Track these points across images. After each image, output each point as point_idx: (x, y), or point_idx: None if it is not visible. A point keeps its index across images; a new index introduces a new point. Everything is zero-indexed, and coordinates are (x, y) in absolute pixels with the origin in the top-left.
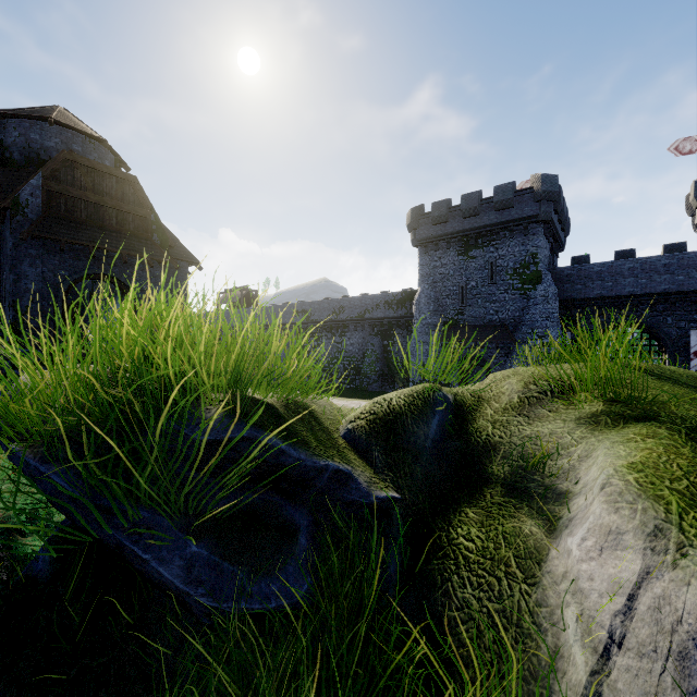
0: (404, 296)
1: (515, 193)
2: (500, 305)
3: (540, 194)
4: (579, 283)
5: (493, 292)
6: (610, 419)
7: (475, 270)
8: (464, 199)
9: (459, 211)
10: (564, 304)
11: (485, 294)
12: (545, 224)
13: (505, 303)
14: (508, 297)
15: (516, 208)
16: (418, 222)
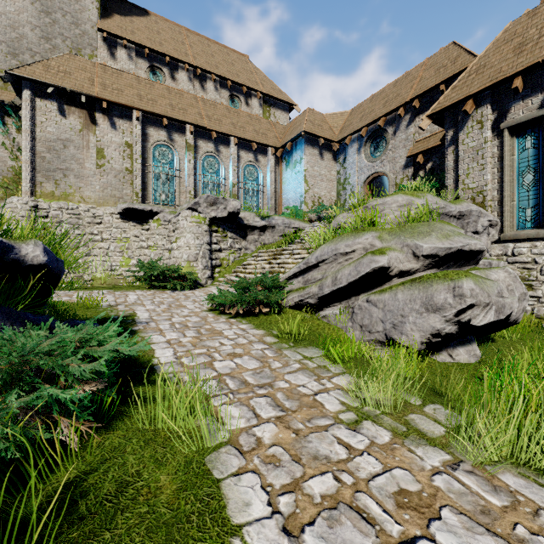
0: None
1: None
2: None
3: None
4: None
5: None
6: None
7: None
8: None
9: None
10: None
11: None
12: None
13: None
14: None
15: None
16: None
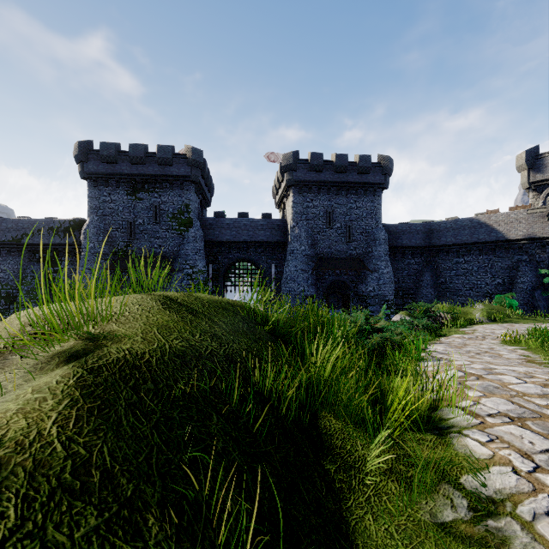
0: (73, 225)
1: (174, 155)
2: (163, 241)
3: (191, 161)
4: (218, 230)
5: (157, 230)
6: (56, 363)
7: (142, 210)
8: (132, 148)
9: (127, 157)
10: (208, 244)
11: (150, 231)
12: (195, 184)
13: (167, 239)
14: (169, 235)
15: (175, 167)
16: (87, 156)
